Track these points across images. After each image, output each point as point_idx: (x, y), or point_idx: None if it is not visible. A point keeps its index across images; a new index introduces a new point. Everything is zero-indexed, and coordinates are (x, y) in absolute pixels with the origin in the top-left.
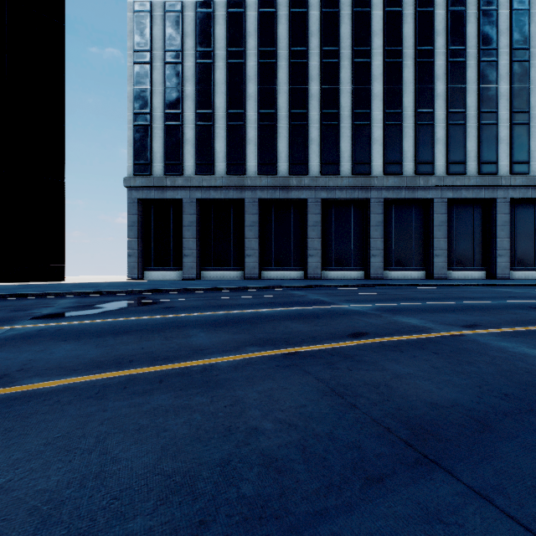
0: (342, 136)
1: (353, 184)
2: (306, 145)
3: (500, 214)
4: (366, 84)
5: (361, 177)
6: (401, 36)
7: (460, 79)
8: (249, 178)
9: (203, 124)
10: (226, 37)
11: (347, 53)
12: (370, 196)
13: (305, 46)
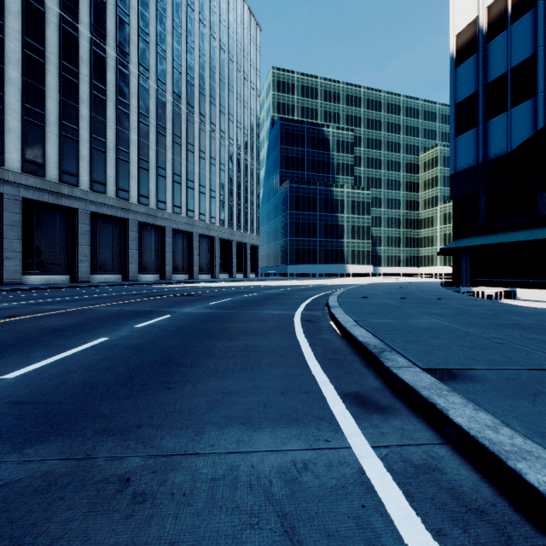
0: None
1: None
2: None
3: (132, 232)
4: None
5: None
6: (44, 37)
7: (102, 113)
8: None
9: None
10: None
11: None
12: (3, 191)
13: None
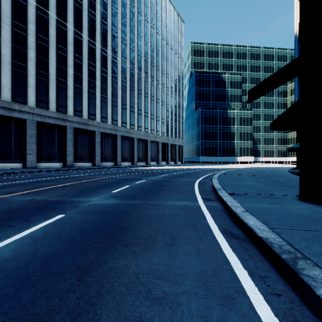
0: (50, 89)
1: (58, 117)
2: (26, 86)
3: (118, 141)
4: (65, 67)
5: (62, 114)
6: (82, 52)
7: (105, 83)
8: None
9: None
10: None
11: (53, 45)
12: (67, 125)
13: (25, 25)
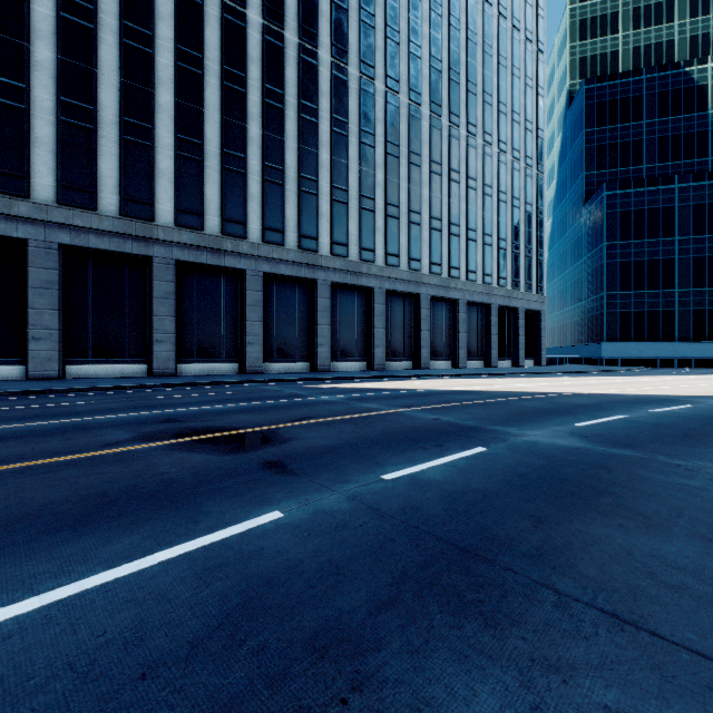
0: (102, 151)
1: (123, 231)
2: (25, 145)
3: (321, 298)
4: (145, 84)
5: (137, 222)
6: (202, 39)
7: (278, 128)
8: None
9: None
10: None
11: (111, 22)
12: (153, 253)
13: None
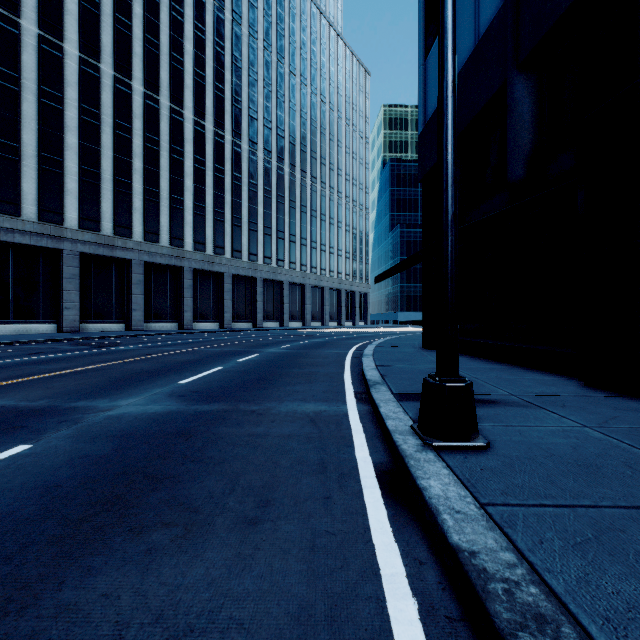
0: (162, 213)
1: (172, 254)
2: (131, 212)
3: (259, 287)
4: (181, 177)
5: (177, 249)
6: (205, 152)
7: (239, 196)
8: (69, 230)
9: (4, 155)
10: (38, 71)
11: (166, 146)
12: (184, 265)
13: (130, 124)
